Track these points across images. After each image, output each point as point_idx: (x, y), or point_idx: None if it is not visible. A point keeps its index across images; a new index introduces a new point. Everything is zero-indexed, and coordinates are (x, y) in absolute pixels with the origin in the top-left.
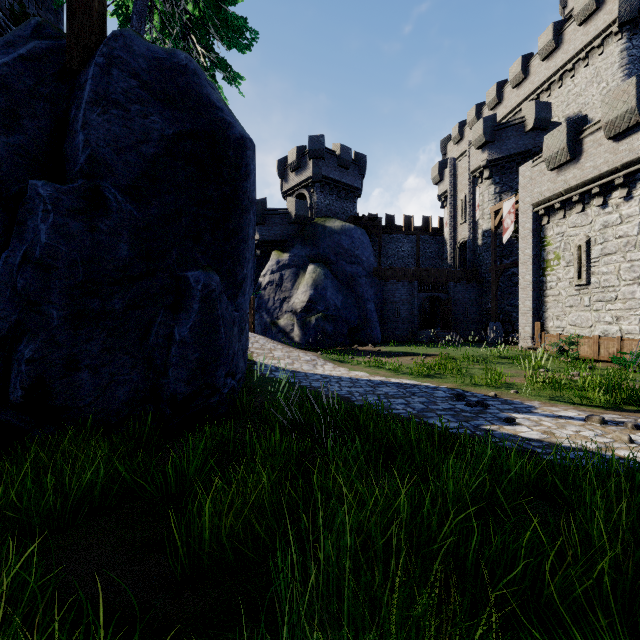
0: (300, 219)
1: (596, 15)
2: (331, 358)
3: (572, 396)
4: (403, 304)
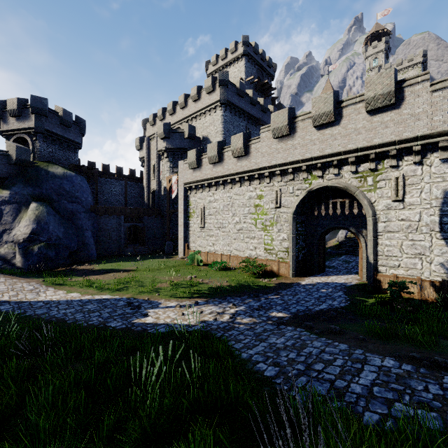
0: (22, 162)
1: (213, 93)
2: (53, 283)
3: (180, 292)
4: (114, 230)
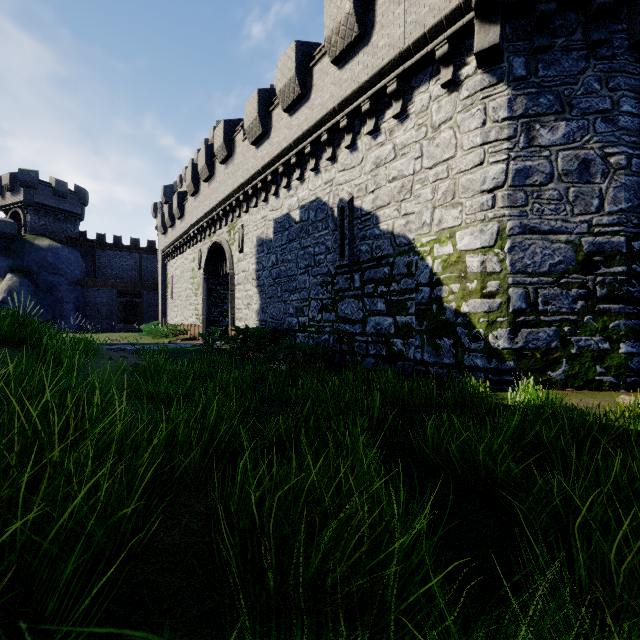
0: (7, 235)
1: None
2: None
3: None
4: (104, 305)
